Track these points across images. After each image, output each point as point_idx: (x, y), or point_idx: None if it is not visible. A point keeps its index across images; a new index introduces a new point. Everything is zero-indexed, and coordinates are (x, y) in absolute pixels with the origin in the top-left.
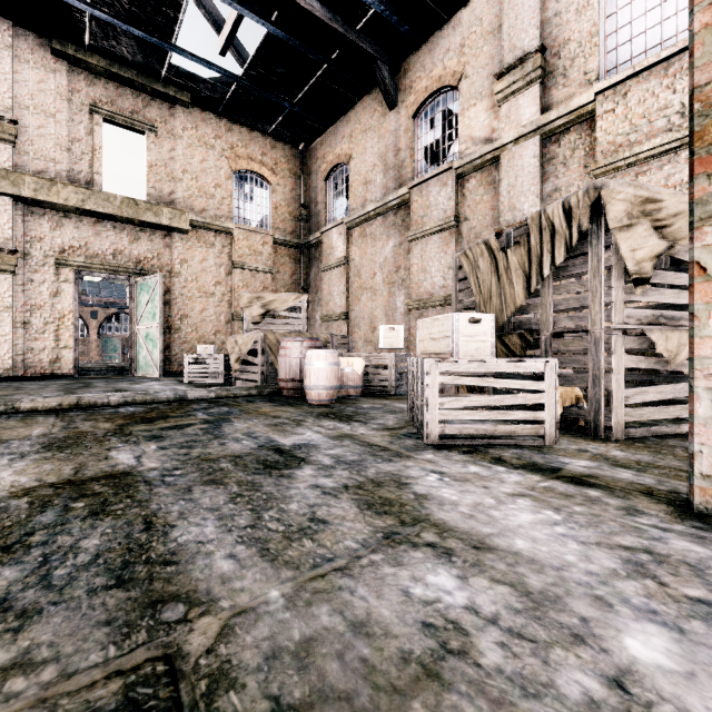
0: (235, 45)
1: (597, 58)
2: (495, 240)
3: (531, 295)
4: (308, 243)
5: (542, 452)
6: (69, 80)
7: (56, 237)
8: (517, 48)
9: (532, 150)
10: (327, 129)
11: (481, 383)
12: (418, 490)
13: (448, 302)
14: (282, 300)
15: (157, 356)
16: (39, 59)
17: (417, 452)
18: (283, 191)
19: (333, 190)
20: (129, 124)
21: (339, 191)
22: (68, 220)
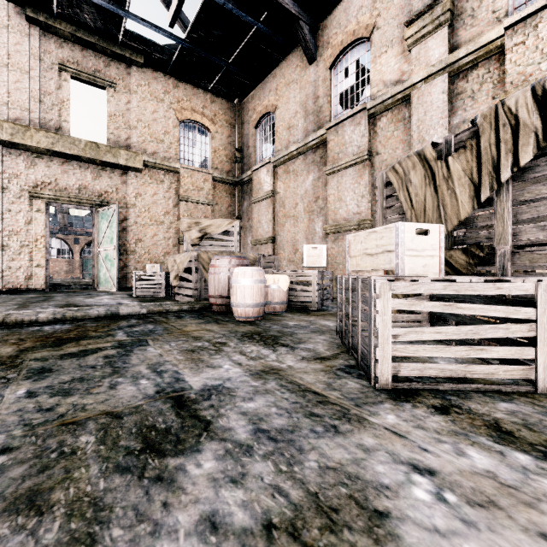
0: (181, 18)
1: None
2: (432, 149)
3: (479, 205)
4: (241, 180)
5: None
6: (41, 43)
7: (30, 174)
8: None
9: (441, 87)
10: (257, 86)
11: (448, 309)
12: None
13: (362, 226)
14: (216, 225)
15: (114, 273)
16: (15, 25)
17: (370, 407)
18: (220, 138)
19: (261, 136)
20: (92, 80)
21: (267, 136)
22: (40, 160)
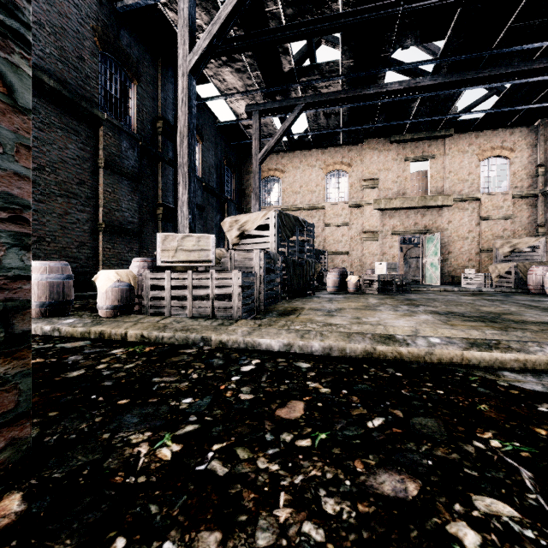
0: None
1: None
2: None
3: None
4: (544, 192)
5: None
6: (396, 151)
7: (391, 222)
8: None
9: None
10: None
11: None
12: None
13: None
14: (524, 242)
15: (438, 274)
16: (385, 148)
17: None
18: (519, 161)
19: None
20: (421, 159)
21: None
22: (395, 214)
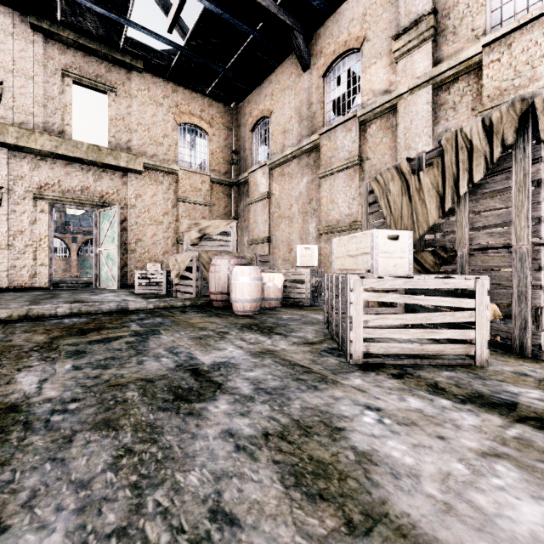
0: (180, 24)
1: (484, 16)
2: (407, 164)
3: (444, 214)
4: (238, 181)
5: (478, 375)
6: (45, 50)
7: (34, 176)
8: (412, 12)
9: (425, 98)
10: (253, 90)
11: (407, 300)
12: (358, 442)
13: (353, 227)
14: (215, 226)
15: (115, 272)
16: (20, 32)
17: (343, 375)
18: (218, 141)
19: (257, 139)
20: (94, 85)
21: (263, 140)
22: (44, 163)
